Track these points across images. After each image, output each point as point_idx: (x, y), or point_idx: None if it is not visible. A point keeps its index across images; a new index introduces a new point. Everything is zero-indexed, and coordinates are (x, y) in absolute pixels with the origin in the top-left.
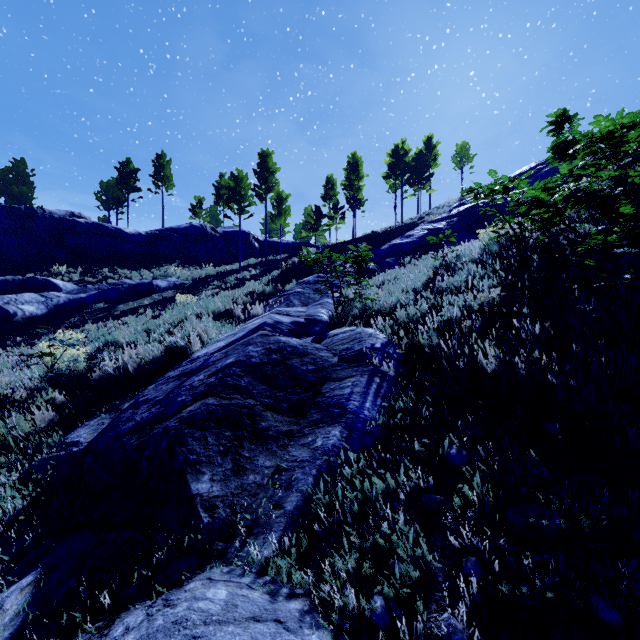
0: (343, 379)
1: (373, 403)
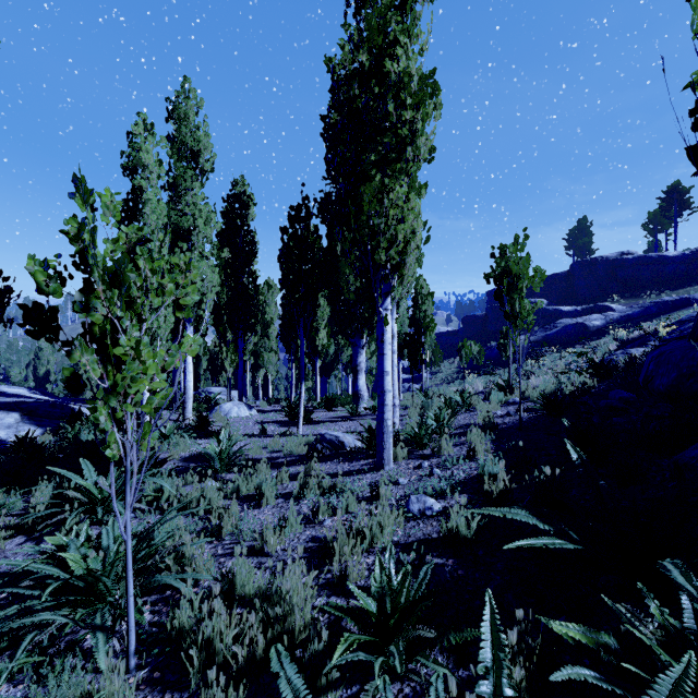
0: None
1: None
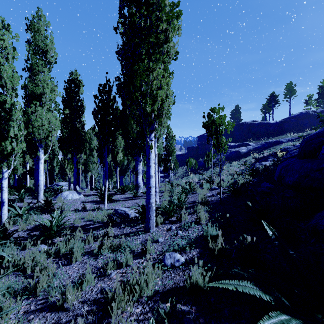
0: None
1: None
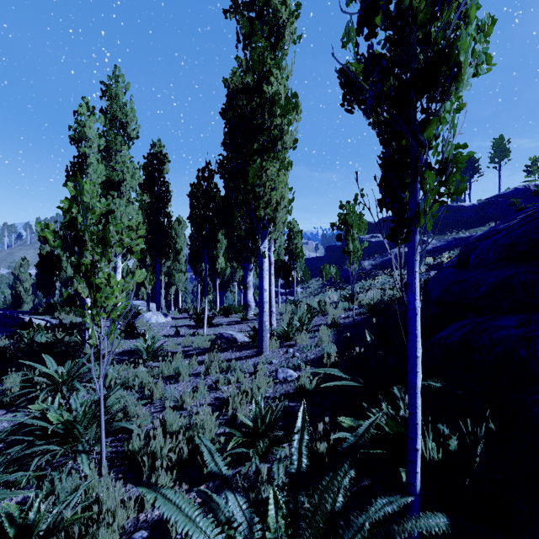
0: None
1: None
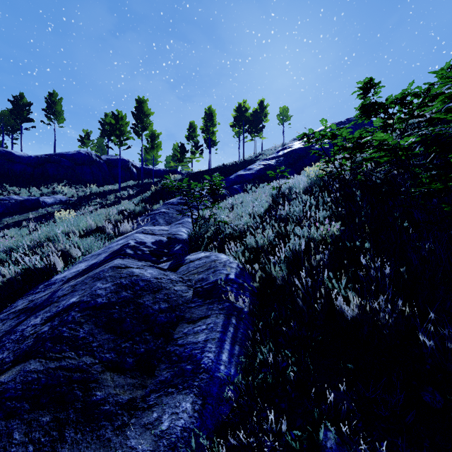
0: (197, 320)
1: (229, 352)
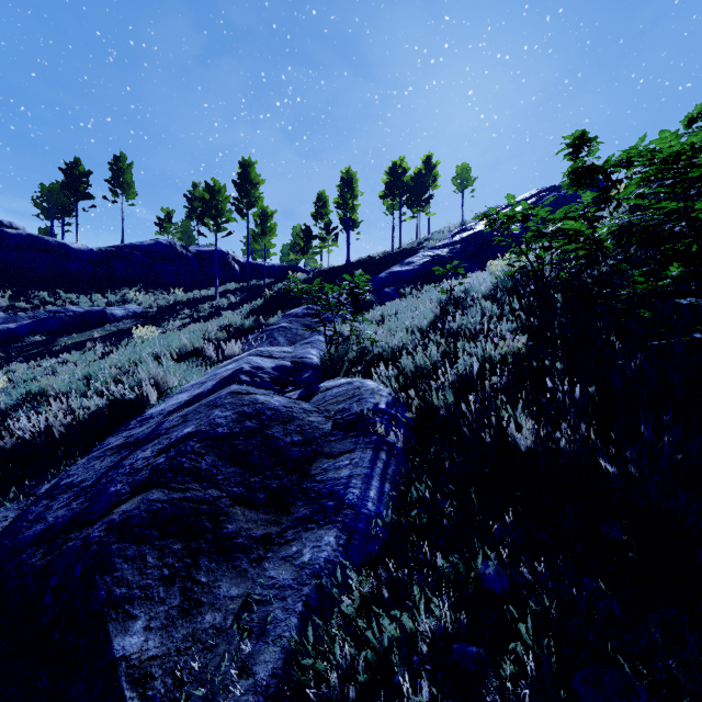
0: (339, 455)
1: (378, 490)
